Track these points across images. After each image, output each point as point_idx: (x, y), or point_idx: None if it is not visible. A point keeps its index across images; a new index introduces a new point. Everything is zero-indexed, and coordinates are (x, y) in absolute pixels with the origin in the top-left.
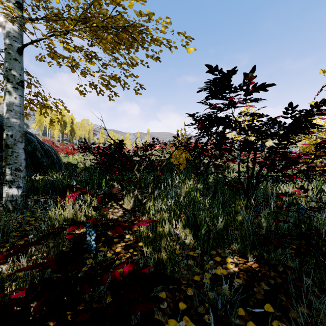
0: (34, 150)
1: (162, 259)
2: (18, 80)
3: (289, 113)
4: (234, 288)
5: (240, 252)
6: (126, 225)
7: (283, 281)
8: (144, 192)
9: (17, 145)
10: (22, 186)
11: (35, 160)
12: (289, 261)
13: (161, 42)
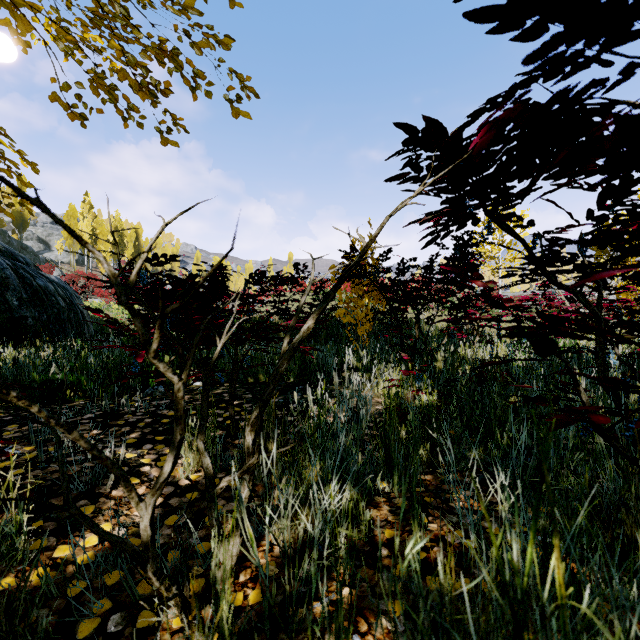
0: (2, 289)
1: None
2: None
3: None
4: None
5: None
6: None
7: None
8: None
9: None
10: None
11: (3, 312)
12: None
13: None
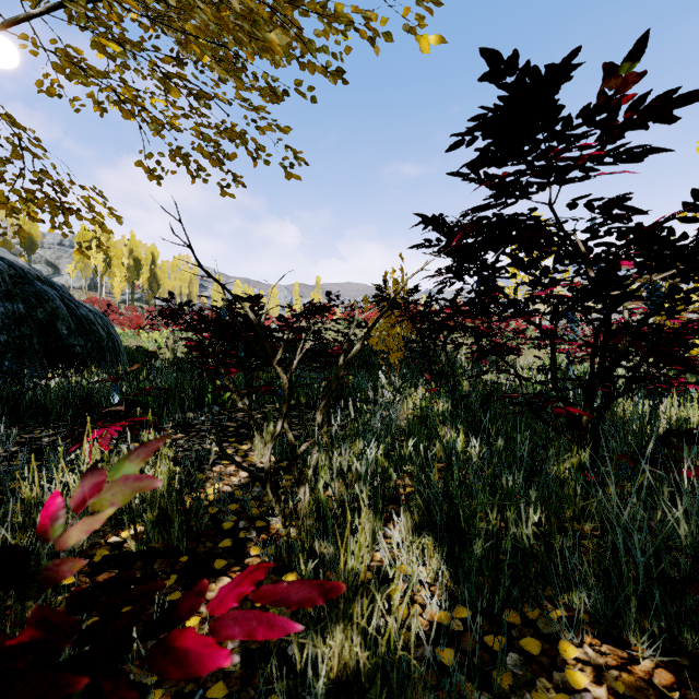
0: (53, 318)
1: (355, 669)
2: None
3: None
4: None
5: (597, 621)
6: (181, 647)
7: None
8: (307, 419)
9: None
10: None
11: (55, 341)
12: None
13: (348, 22)
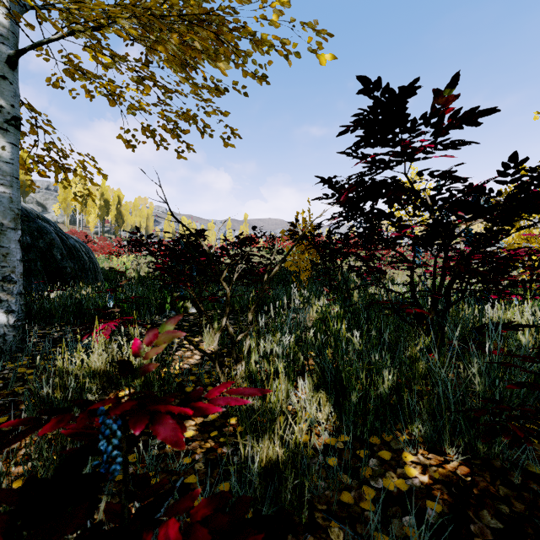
0: (50, 247)
1: (276, 460)
2: (7, 115)
3: (509, 175)
4: (432, 530)
5: (428, 441)
6: (198, 406)
7: (528, 509)
8: (240, 320)
9: (5, 234)
10: (15, 309)
11: (52, 264)
12: (530, 462)
13: (270, 45)
